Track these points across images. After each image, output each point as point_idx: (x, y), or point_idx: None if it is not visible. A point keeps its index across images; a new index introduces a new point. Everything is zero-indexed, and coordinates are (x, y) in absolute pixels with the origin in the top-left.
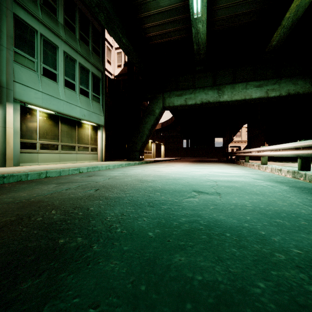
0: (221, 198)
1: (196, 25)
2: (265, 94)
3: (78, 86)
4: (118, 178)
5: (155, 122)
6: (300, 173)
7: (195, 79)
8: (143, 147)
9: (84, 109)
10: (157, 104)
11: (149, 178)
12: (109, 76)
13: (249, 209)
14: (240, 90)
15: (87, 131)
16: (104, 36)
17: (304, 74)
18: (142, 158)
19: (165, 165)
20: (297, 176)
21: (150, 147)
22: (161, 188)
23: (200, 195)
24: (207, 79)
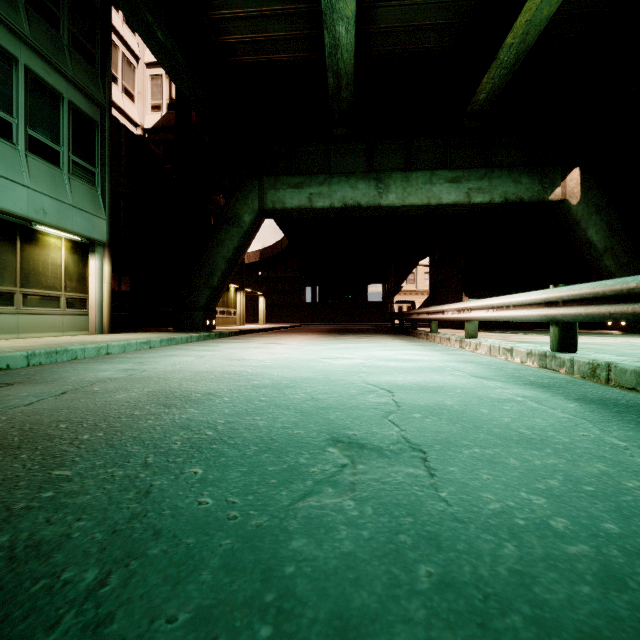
0: (435, 481)
1: (333, 26)
2: (466, 198)
3: (22, 129)
4: (95, 391)
5: (243, 243)
6: (558, 358)
7: (330, 155)
8: (213, 301)
9: (42, 196)
10: (247, 202)
11: (203, 384)
12: (131, 129)
13: (591, 569)
14: (419, 186)
15: (53, 254)
16: (108, 17)
17: (530, 165)
18: (211, 324)
19: (261, 342)
20: (551, 364)
21: (234, 301)
22: (219, 435)
23: (358, 464)
24: (355, 157)
